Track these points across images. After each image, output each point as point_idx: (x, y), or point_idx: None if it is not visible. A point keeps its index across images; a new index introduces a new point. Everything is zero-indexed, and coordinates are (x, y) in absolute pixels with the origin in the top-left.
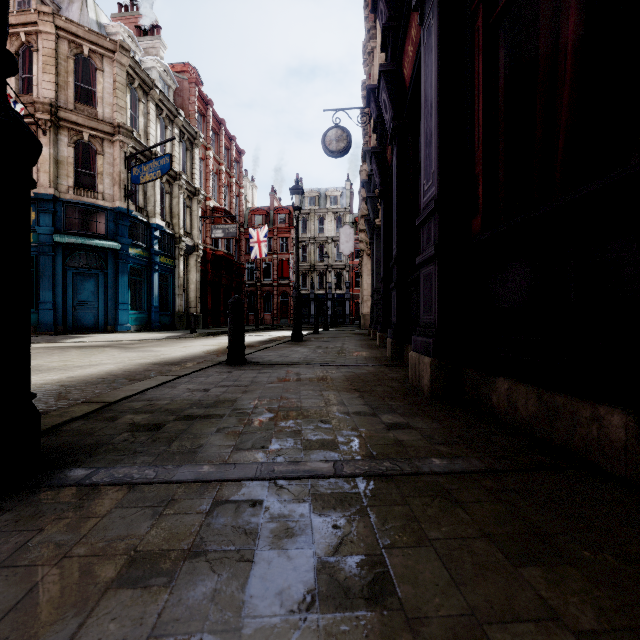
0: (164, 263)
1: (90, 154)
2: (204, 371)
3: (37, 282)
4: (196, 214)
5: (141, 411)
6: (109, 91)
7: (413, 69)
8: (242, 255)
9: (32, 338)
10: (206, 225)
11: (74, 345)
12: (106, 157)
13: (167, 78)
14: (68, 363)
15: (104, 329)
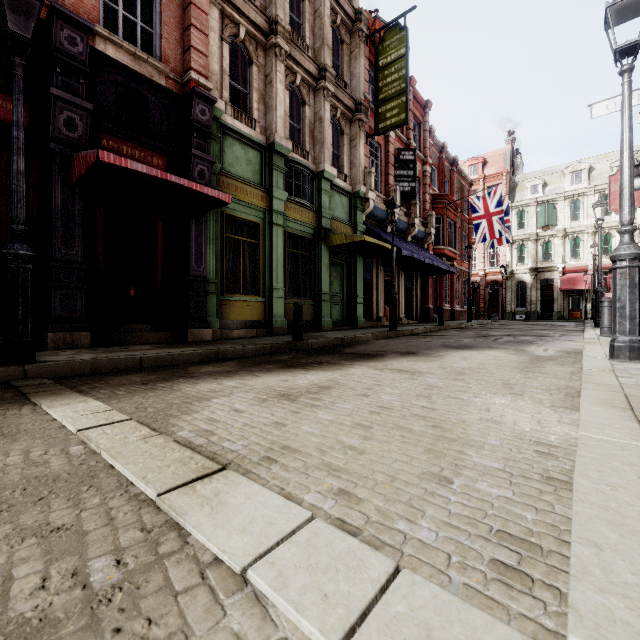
0: None
1: None
2: None
3: None
4: None
5: None
6: None
7: None
8: None
9: None
10: None
11: None
12: None
13: None
14: None
15: None
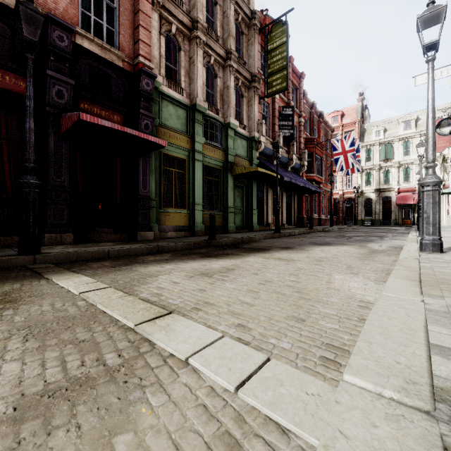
0: None
1: None
2: None
3: None
4: None
5: None
6: None
7: None
8: None
9: None
10: None
11: None
12: None
13: None
14: None
15: None
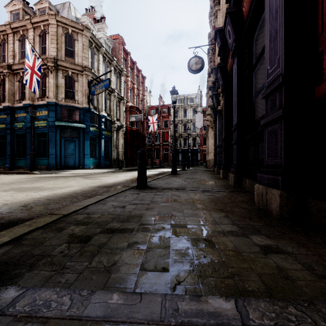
0: (106, 134)
1: (72, 81)
2: (123, 192)
3: (48, 144)
4: (122, 109)
5: (80, 223)
6: (80, 50)
7: (251, 4)
8: (144, 130)
9: (45, 171)
10: (127, 115)
11: (63, 175)
12: (79, 83)
13: (108, 42)
14: (56, 185)
15: (78, 167)
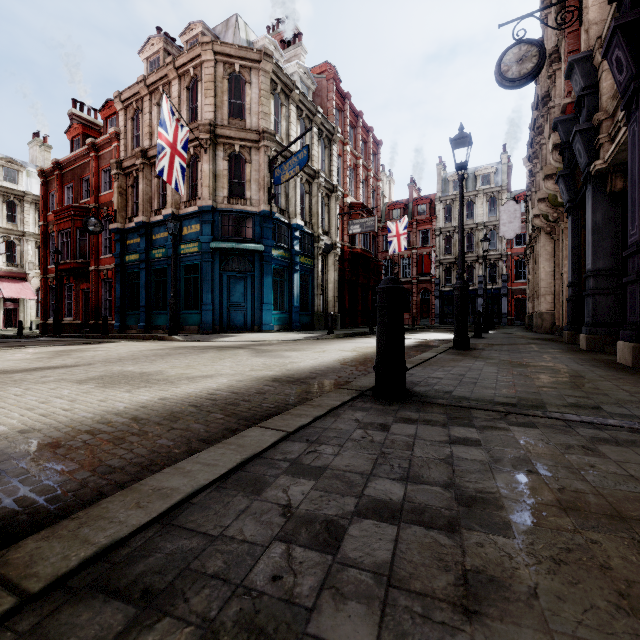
0: (304, 263)
1: (240, 164)
2: (335, 417)
3: (201, 286)
4: (334, 212)
5: None
6: (255, 101)
7: None
8: (379, 251)
9: (193, 336)
10: (343, 223)
11: (218, 345)
12: (253, 164)
13: (307, 80)
14: (186, 371)
15: (251, 329)
